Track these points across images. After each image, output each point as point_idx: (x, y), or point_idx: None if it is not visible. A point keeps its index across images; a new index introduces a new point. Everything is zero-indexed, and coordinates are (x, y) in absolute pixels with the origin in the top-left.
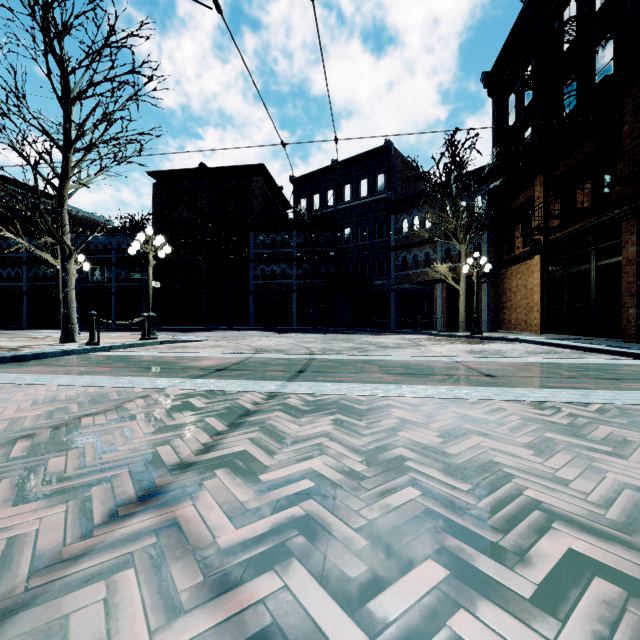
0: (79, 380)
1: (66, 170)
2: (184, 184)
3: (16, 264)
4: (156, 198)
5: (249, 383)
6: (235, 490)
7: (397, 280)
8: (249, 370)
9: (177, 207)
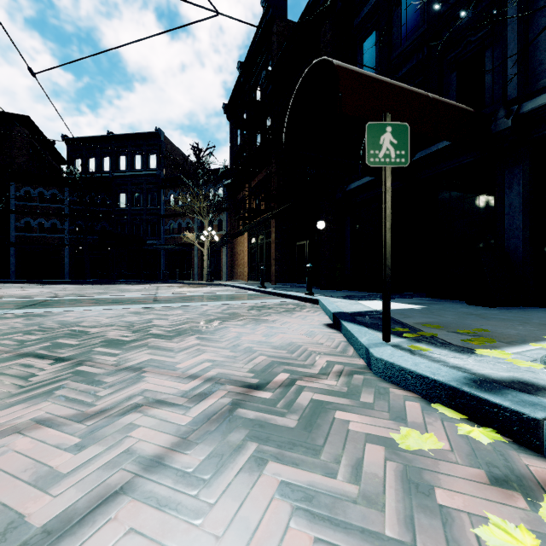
0: None
1: None
2: None
3: None
4: None
5: None
6: None
7: (166, 241)
8: None
9: None
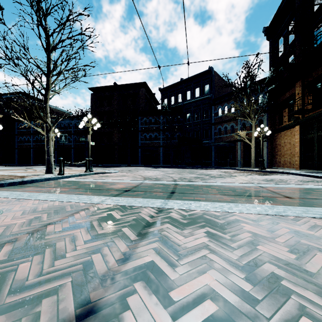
0: (51, 197)
1: (48, 85)
2: (106, 93)
3: (28, 134)
4: (93, 101)
5: (145, 200)
6: (153, 311)
7: (215, 140)
8: (143, 191)
9: (103, 105)
